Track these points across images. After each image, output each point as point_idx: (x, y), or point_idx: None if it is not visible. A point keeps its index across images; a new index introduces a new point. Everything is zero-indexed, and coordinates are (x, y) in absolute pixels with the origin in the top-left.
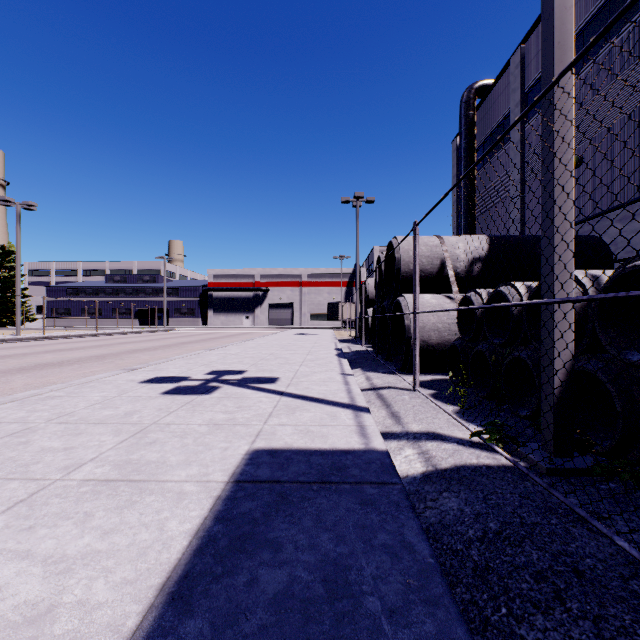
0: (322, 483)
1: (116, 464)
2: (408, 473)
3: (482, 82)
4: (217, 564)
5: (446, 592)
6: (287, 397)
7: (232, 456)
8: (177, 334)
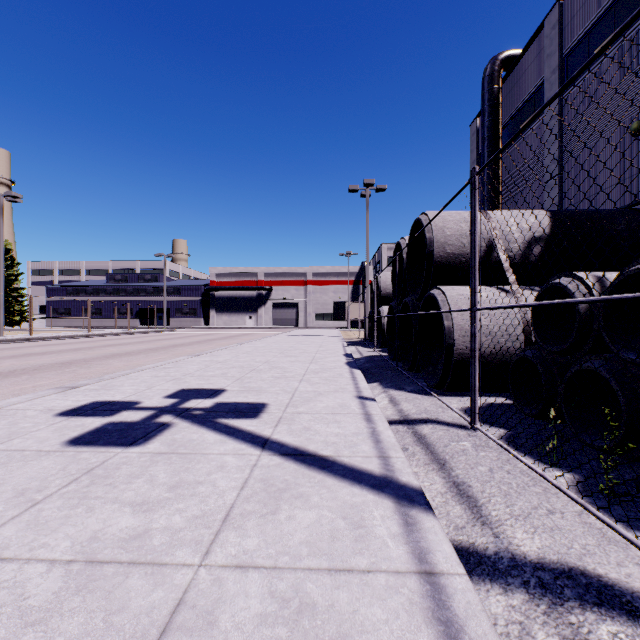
0: None
1: None
2: None
3: (508, 52)
4: None
5: None
6: (271, 454)
7: None
8: (174, 335)
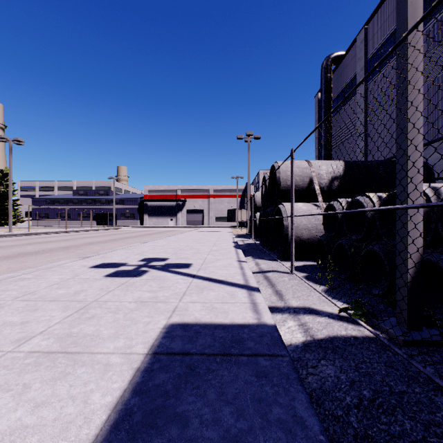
0: (224, 355)
1: (59, 337)
2: (291, 342)
3: (336, 53)
4: (130, 441)
5: None
6: (197, 279)
7: (152, 330)
8: (122, 231)
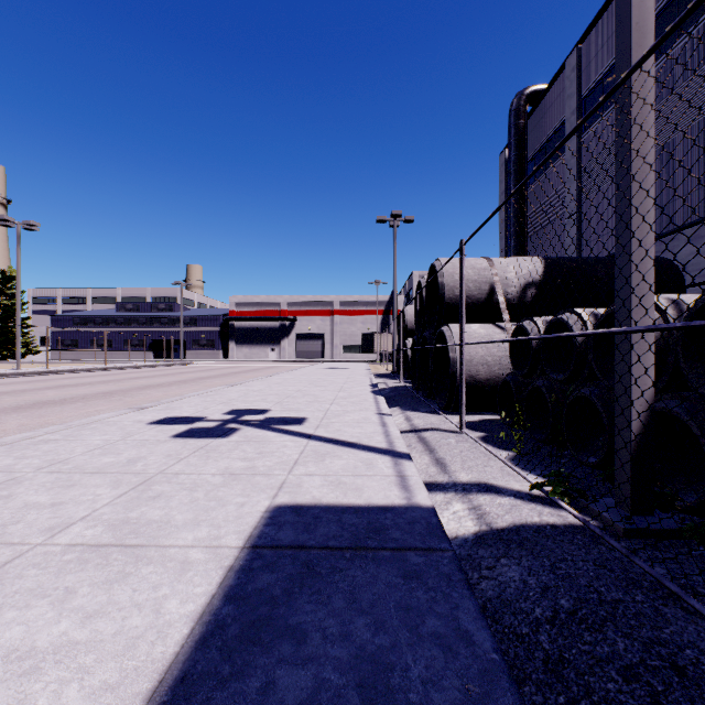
0: (356, 549)
1: (111, 524)
2: (458, 533)
3: (534, 87)
4: (224, 661)
5: (517, 703)
6: (316, 441)
7: (249, 514)
8: (195, 368)
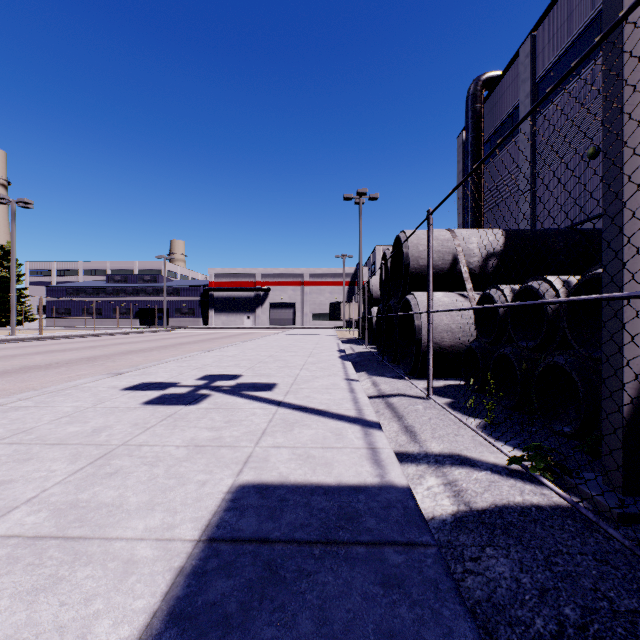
0: (326, 543)
1: (56, 508)
2: (434, 513)
3: (490, 74)
4: None
5: None
6: (285, 408)
7: (210, 495)
8: (176, 334)
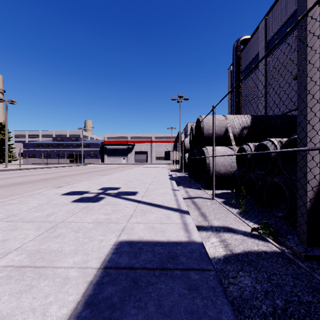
0: (161, 269)
1: (30, 253)
2: (215, 255)
3: (244, 37)
4: None
5: None
6: (142, 204)
7: (105, 246)
8: (88, 167)
